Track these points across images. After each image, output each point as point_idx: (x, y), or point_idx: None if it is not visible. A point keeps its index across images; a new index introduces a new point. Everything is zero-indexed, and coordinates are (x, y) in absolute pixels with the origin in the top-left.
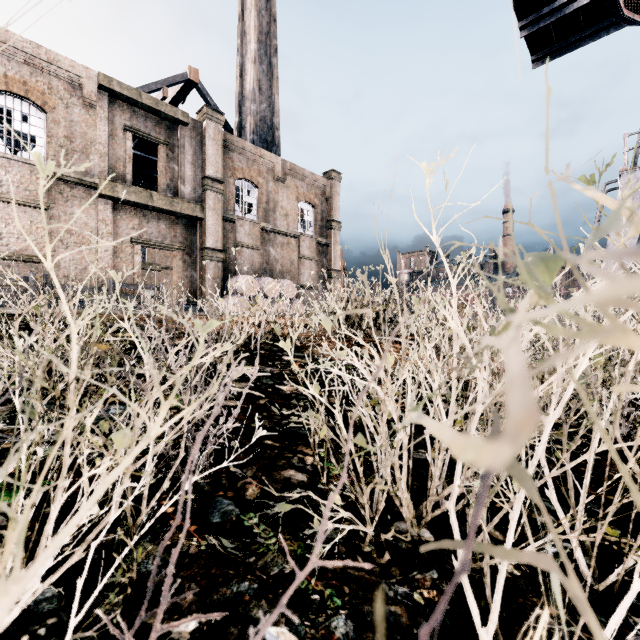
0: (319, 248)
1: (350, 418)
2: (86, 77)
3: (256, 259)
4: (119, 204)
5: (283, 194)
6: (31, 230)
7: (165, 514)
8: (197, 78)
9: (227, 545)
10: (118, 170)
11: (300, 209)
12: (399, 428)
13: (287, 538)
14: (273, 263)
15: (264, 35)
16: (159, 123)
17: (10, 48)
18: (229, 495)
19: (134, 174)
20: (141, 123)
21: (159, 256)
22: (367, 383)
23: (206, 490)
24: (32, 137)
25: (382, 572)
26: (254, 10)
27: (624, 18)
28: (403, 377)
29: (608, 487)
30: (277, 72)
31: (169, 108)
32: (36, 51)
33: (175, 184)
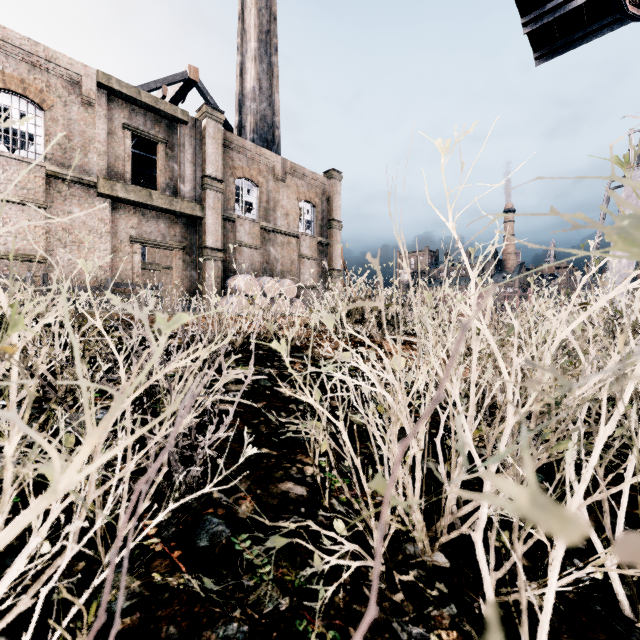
0: (319, 248)
1: (353, 423)
2: (85, 75)
3: (256, 258)
4: (118, 203)
5: (283, 193)
6: (29, 229)
7: (146, 537)
8: (197, 77)
9: (209, 586)
10: (117, 169)
11: (300, 208)
12: (412, 441)
13: (283, 565)
14: (273, 263)
15: (264, 33)
16: (158, 121)
17: (8, 45)
18: (219, 513)
19: (134, 173)
20: (140, 121)
21: (159, 256)
22: (375, 389)
23: (194, 507)
24: (31, 136)
25: (393, 608)
26: (254, 8)
27: (628, 14)
28: (418, 383)
29: (634, 500)
30: (277, 71)
31: (168, 106)
32: (34, 48)
33: (174, 183)
